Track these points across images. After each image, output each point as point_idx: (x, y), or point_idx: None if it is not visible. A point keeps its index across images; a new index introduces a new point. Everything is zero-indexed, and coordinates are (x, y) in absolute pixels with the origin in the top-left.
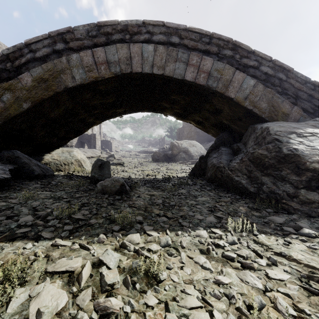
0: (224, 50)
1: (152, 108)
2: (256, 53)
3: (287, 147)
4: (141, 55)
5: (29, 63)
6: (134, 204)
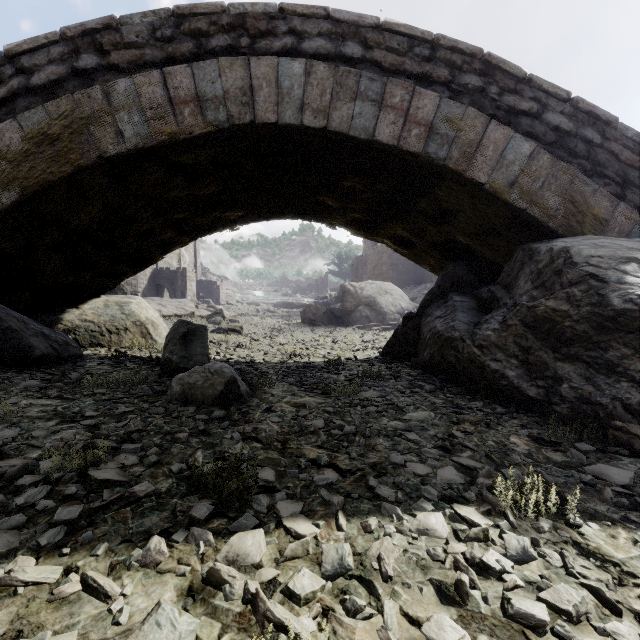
0: (464, 75)
1: (302, 210)
2: (536, 81)
3: (621, 294)
4: (276, 84)
5: (16, 98)
6: (256, 430)
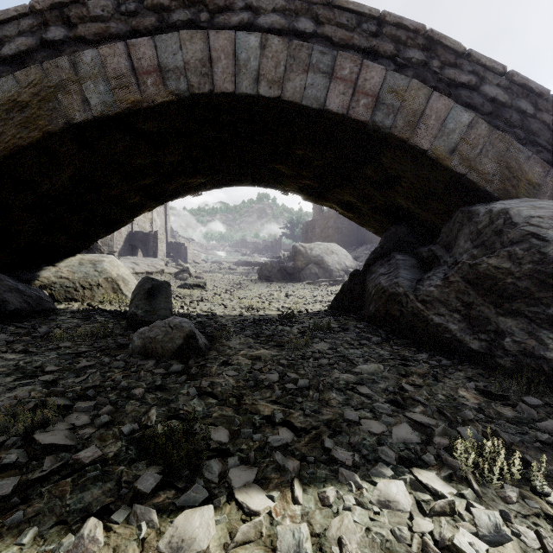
0: (408, 50)
1: (258, 178)
2: (475, 56)
3: None
4: (234, 56)
5: None
6: (212, 385)
